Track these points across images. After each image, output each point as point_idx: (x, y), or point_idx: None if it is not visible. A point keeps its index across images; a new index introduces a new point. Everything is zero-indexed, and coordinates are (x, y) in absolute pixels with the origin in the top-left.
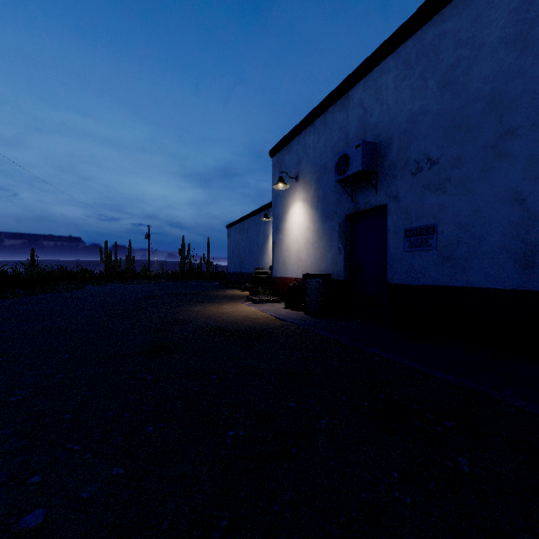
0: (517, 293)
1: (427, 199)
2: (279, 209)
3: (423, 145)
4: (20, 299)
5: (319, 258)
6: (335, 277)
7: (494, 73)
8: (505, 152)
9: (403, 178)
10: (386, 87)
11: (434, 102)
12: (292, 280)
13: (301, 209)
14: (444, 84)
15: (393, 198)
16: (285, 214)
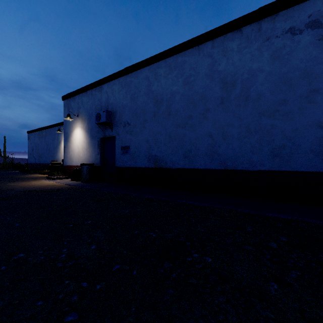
0: (147, 168)
1: (127, 136)
2: (68, 129)
3: (126, 117)
4: None
5: (89, 156)
6: (96, 165)
7: (143, 101)
8: (145, 126)
9: (121, 127)
10: (115, 90)
11: (129, 103)
12: (75, 167)
13: (80, 131)
14: (132, 98)
15: (117, 134)
16: (72, 132)
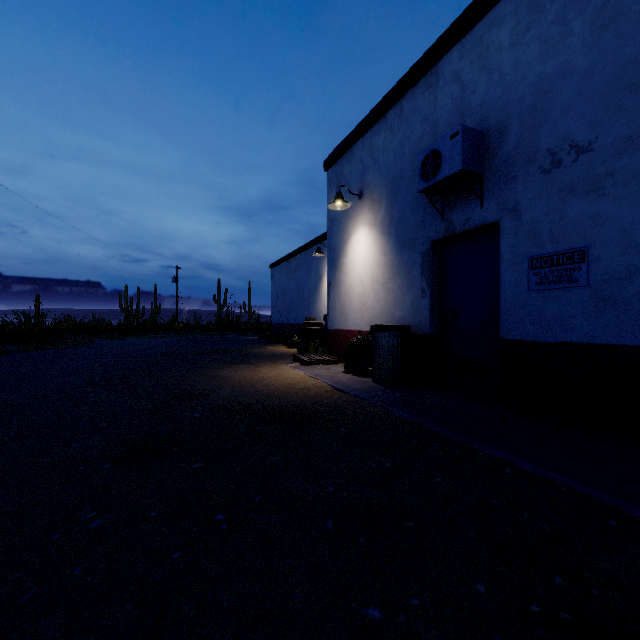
0: None
1: (570, 208)
2: (336, 238)
3: (562, 124)
4: (3, 357)
5: (393, 303)
6: (416, 330)
7: None
8: None
9: (528, 179)
10: (499, 45)
11: (584, 54)
12: (354, 334)
13: (366, 236)
14: (602, 23)
15: (510, 211)
16: (345, 244)
